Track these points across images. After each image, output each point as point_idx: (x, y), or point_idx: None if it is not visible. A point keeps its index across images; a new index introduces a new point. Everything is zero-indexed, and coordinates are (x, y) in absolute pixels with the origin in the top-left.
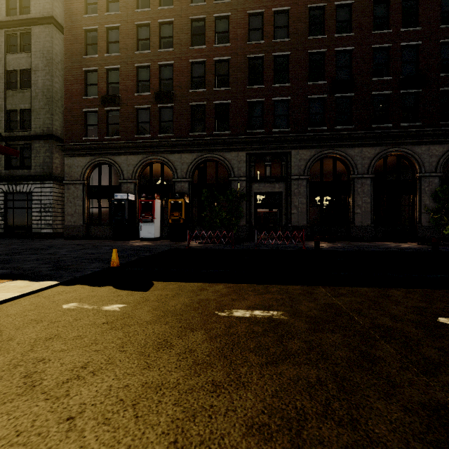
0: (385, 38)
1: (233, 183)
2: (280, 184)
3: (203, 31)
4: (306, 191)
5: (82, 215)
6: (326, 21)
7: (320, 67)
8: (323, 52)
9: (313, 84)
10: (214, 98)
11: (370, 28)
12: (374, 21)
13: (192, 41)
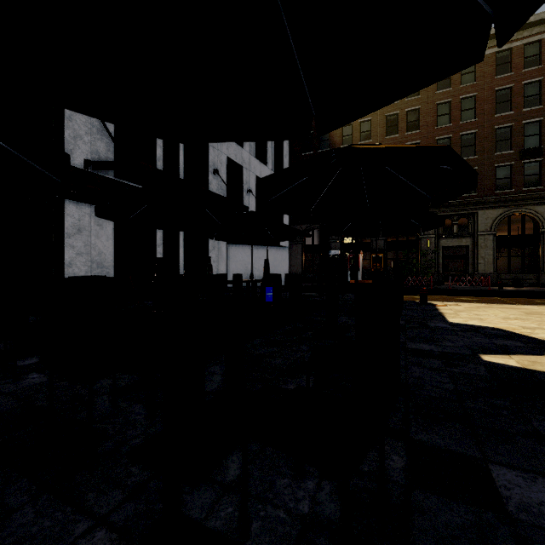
0: None
1: (422, 240)
2: (467, 239)
3: (393, 119)
4: (492, 245)
5: (301, 265)
6: (513, 99)
7: (508, 138)
8: (510, 126)
9: (500, 154)
10: None
11: None
12: None
13: (387, 131)
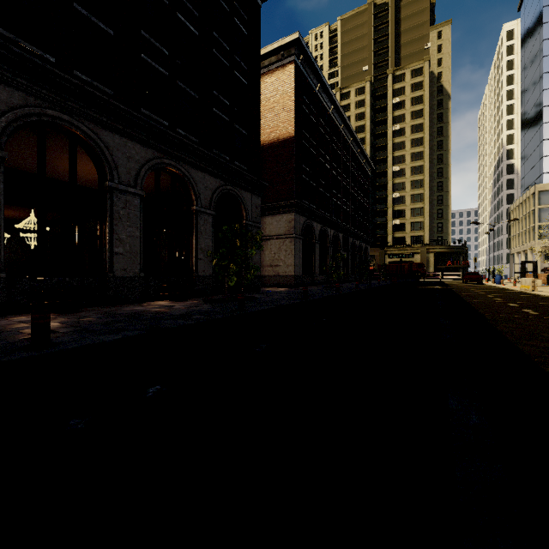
0: None
1: None
2: None
3: None
4: None
5: None
6: None
7: None
8: None
9: None
10: None
11: None
12: None
13: None
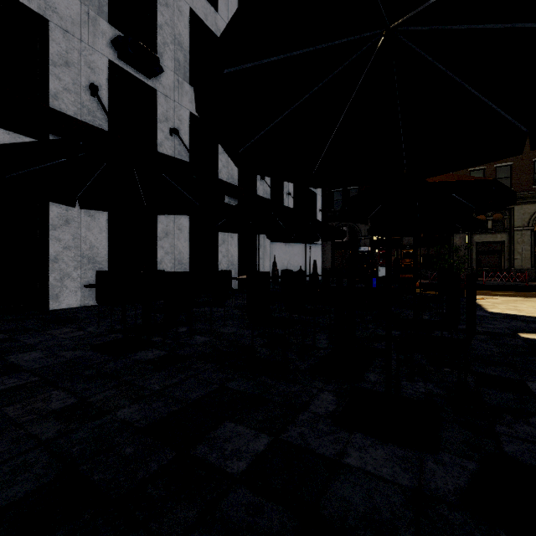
0: None
1: (455, 236)
2: (502, 234)
3: None
4: (530, 240)
5: (331, 261)
6: None
7: None
8: None
9: None
10: None
11: None
12: None
13: None
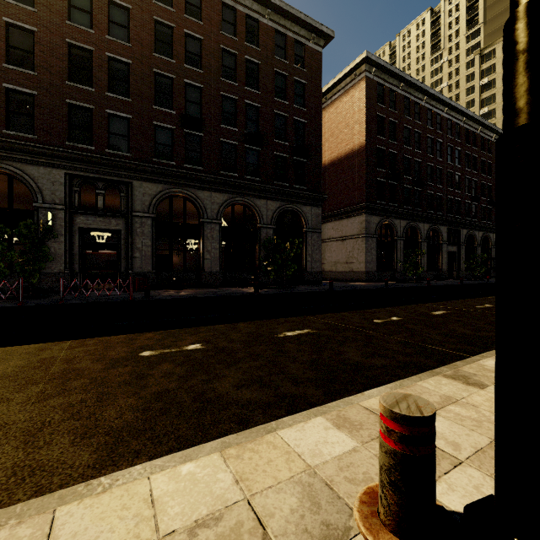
0: (232, 90)
1: (41, 211)
2: (119, 220)
3: None
4: (151, 232)
5: None
6: (175, 45)
7: (169, 94)
8: (172, 78)
9: (160, 110)
10: (4, 78)
11: (219, 73)
12: (223, 68)
13: None
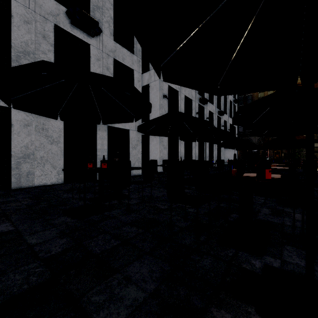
0: None
1: None
2: None
3: None
4: None
5: (237, 156)
6: None
7: None
8: None
9: None
10: None
11: None
12: None
13: None
